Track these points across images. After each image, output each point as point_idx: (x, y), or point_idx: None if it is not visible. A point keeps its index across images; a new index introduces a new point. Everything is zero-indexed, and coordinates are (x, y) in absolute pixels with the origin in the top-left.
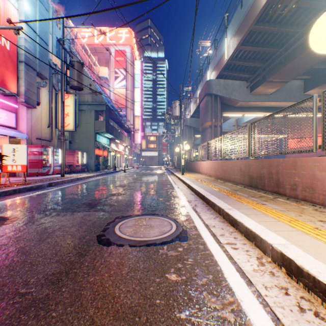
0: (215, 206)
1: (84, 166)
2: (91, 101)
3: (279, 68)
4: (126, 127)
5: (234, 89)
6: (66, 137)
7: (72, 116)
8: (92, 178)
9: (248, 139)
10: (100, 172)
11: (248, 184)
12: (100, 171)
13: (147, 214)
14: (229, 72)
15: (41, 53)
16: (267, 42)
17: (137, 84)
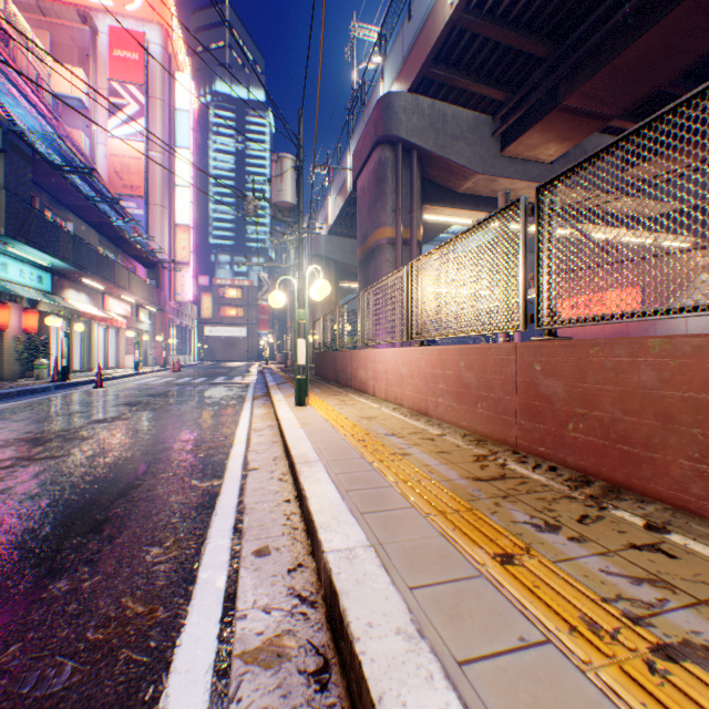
0: None
1: None
2: None
3: (616, 48)
4: (136, 247)
5: (461, 133)
6: None
7: None
8: None
9: None
10: None
11: None
12: None
13: None
14: (452, 71)
15: None
16: None
17: (183, 137)
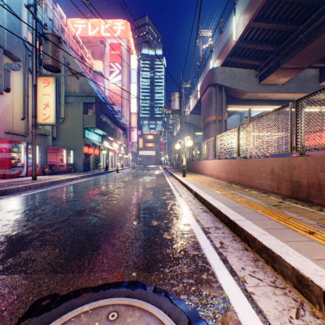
0: (277, 262)
1: (70, 166)
2: (79, 92)
3: (299, 49)
4: (121, 124)
5: (241, 78)
6: (48, 132)
7: (52, 107)
8: (74, 181)
9: (290, 126)
10: (88, 173)
11: (289, 194)
12: (89, 171)
13: (118, 288)
14: (237, 58)
15: (11, 28)
16: (285, 17)
17: (133, 79)
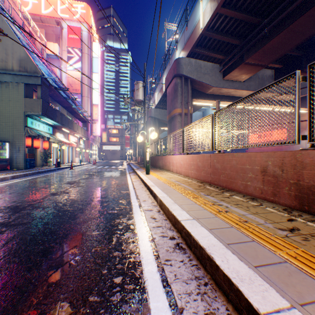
0: None
1: (5, 162)
2: (19, 70)
3: (263, 43)
4: (79, 115)
5: (207, 72)
6: None
7: None
8: None
9: (297, 105)
10: (28, 171)
11: (295, 204)
12: (32, 169)
13: None
14: (203, 49)
15: None
16: (251, 8)
17: (95, 68)
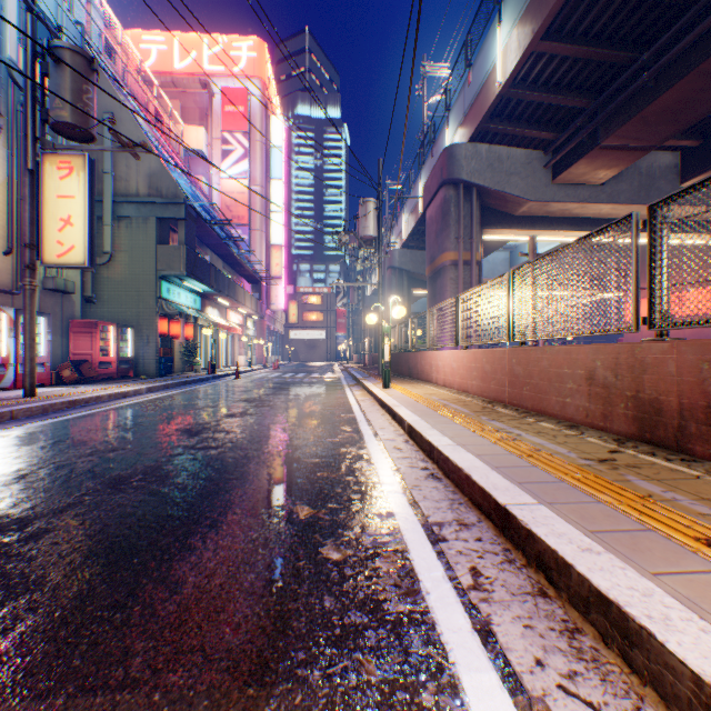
0: (642, 647)
1: (126, 363)
2: (148, 194)
3: (640, 104)
4: (247, 269)
5: (514, 169)
6: (71, 284)
7: (80, 225)
8: (130, 399)
9: (634, 268)
10: (167, 380)
11: (632, 431)
12: (169, 377)
13: None
14: (504, 123)
15: None
16: (610, 33)
17: (276, 170)
